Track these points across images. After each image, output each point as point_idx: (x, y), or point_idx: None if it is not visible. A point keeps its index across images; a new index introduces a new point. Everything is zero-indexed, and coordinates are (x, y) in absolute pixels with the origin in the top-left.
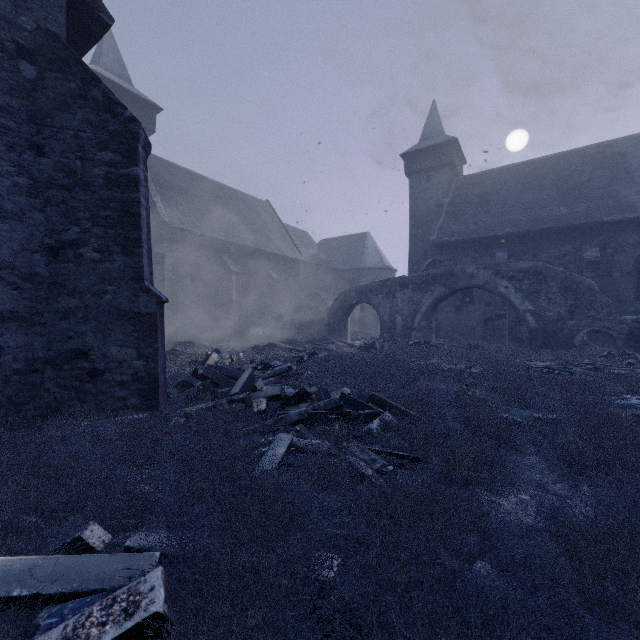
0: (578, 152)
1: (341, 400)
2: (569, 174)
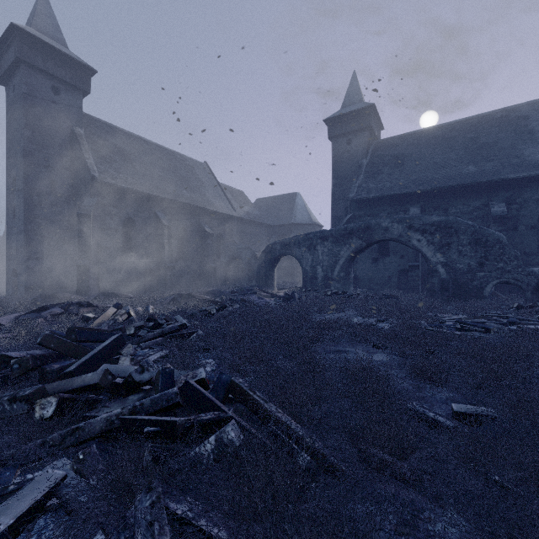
0: (484, 116)
1: (182, 393)
2: (477, 136)
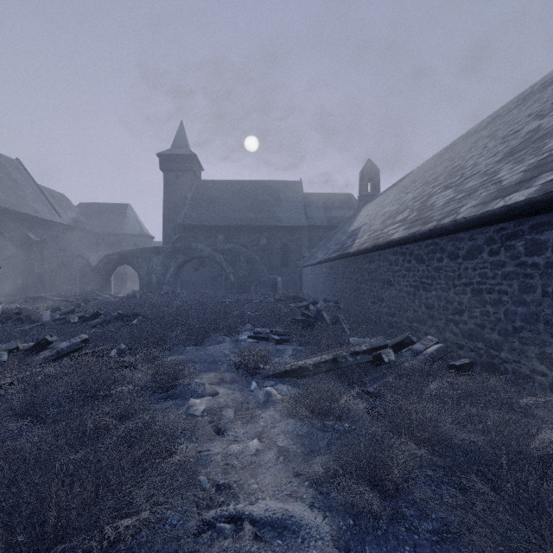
0: (262, 183)
1: (118, 315)
2: (257, 195)
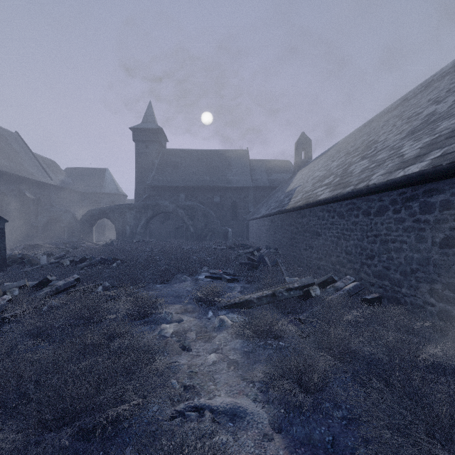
0: (215, 151)
1: (101, 260)
2: (211, 161)
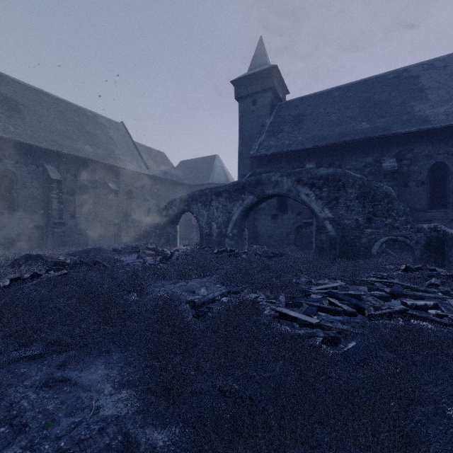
0: (378, 77)
1: None
2: (370, 95)
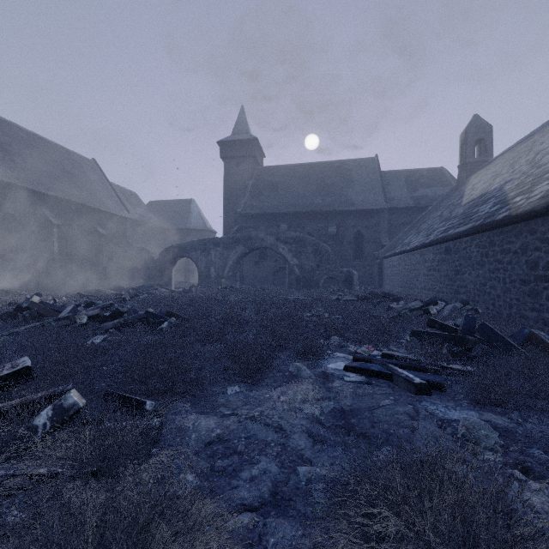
0: (329, 164)
1: (145, 315)
2: (324, 177)
